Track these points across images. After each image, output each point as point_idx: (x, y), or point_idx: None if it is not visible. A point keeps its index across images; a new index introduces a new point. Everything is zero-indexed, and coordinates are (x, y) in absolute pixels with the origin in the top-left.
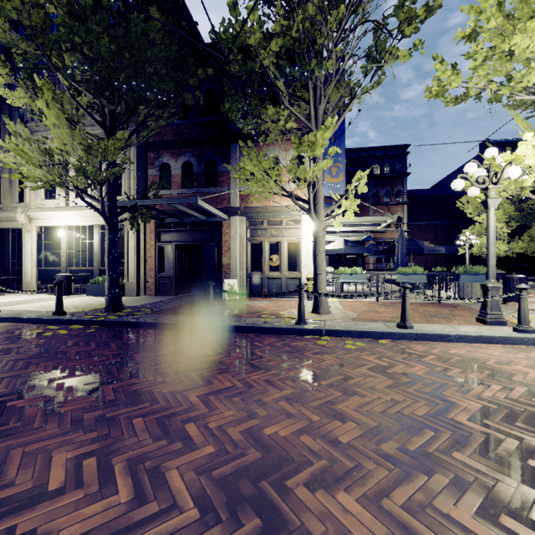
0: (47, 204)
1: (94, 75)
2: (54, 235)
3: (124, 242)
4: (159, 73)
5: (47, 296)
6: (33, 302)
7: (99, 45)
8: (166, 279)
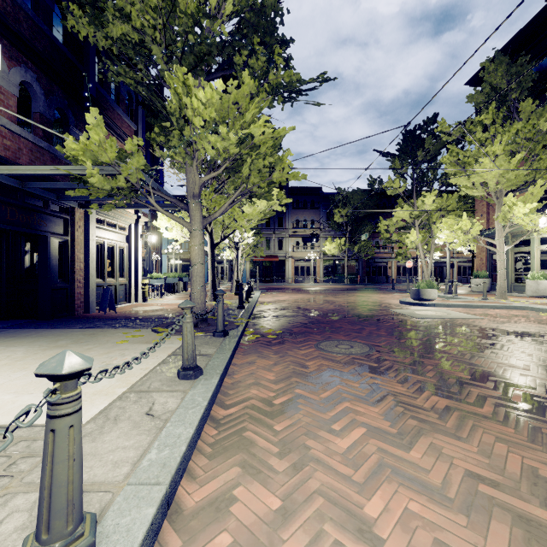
0: None
1: None
2: None
3: None
4: None
5: None
6: None
7: None
8: None
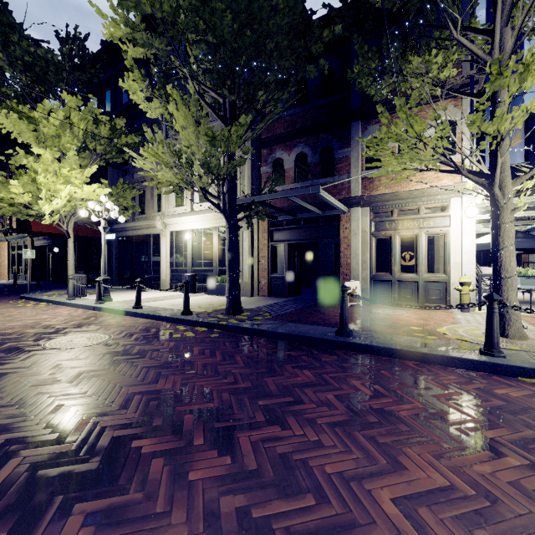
0: (177, 211)
1: (216, 63)
2: (182, 238)
3: (239, 242)
4: (280, 47)
5: (177, 293)
6: (166, 299)
7: (222, 26)
8: (279, 280)
